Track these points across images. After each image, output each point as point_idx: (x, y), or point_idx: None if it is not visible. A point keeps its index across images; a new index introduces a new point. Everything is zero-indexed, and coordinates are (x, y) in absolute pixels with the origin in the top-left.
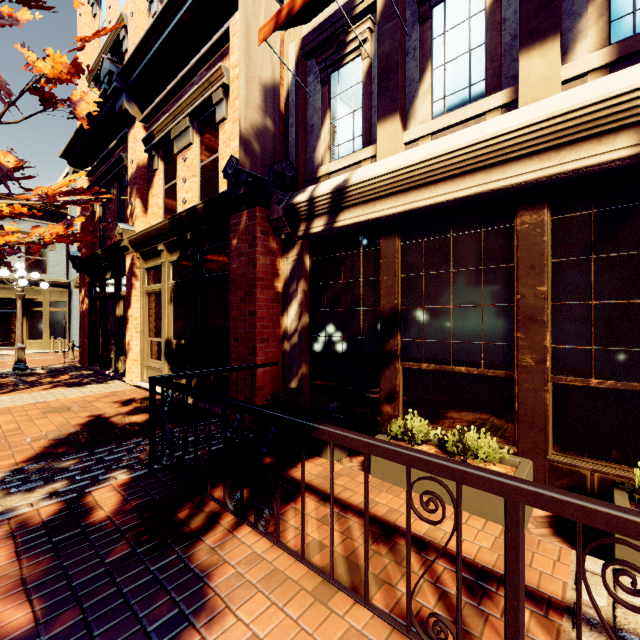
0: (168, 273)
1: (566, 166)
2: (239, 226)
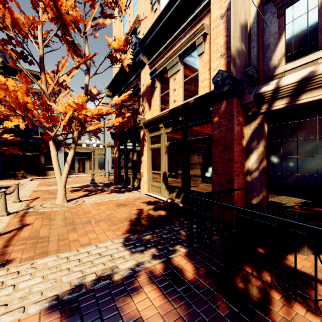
0: (164, 138)
1: None
2: (219, 110)
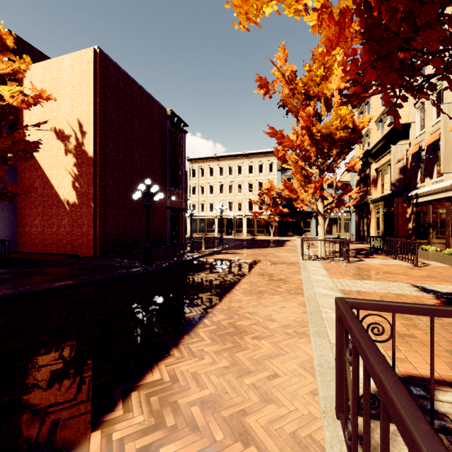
0: (381, 211)
1: (446, 195)
2: (395, 201)
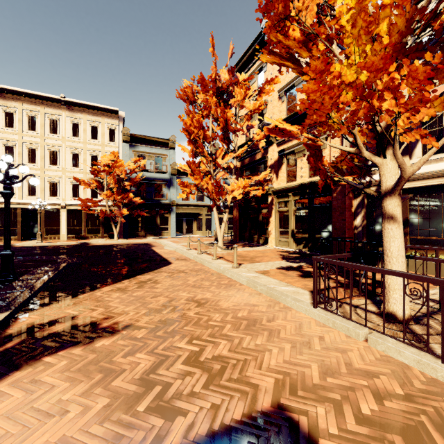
0: (292, 204)
1: None
2: (337, 189)
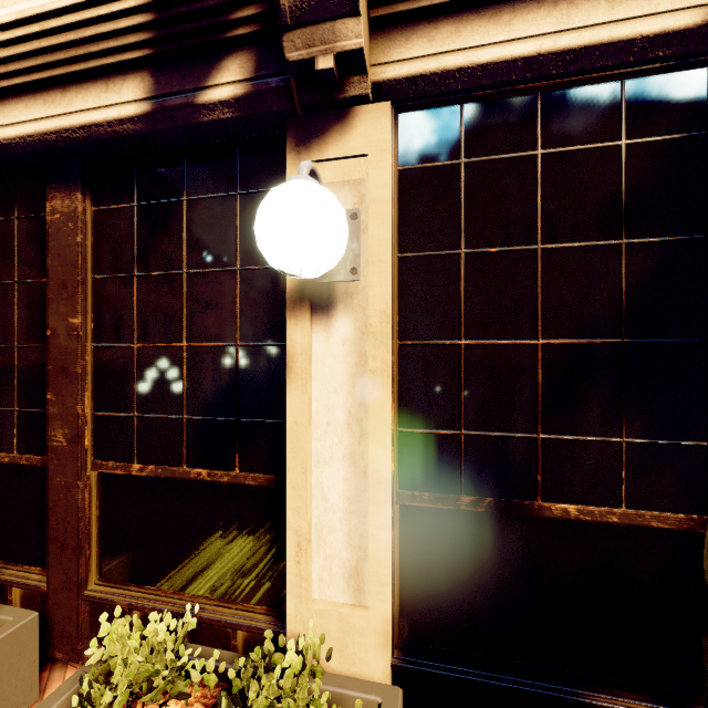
0: None
1: (73, 118)
2: None
